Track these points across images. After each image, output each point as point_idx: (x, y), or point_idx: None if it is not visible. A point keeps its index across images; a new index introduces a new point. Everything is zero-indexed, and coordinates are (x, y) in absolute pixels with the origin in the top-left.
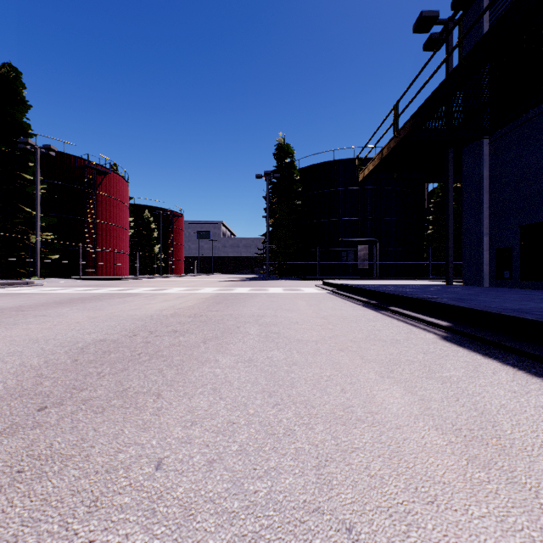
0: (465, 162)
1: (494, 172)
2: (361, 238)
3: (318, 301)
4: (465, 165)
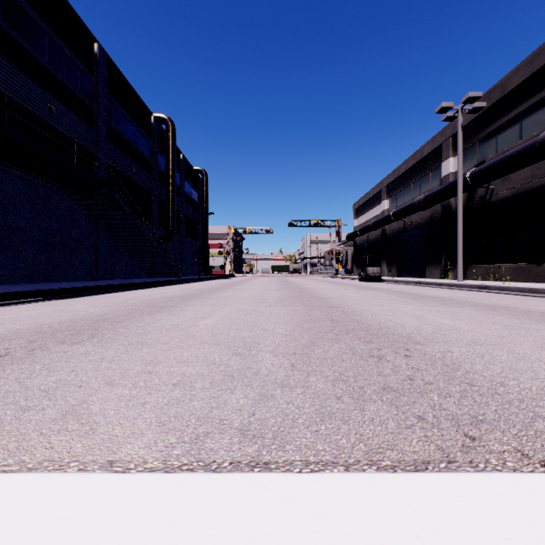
0: None
1: None
2: None
3: None
4: None
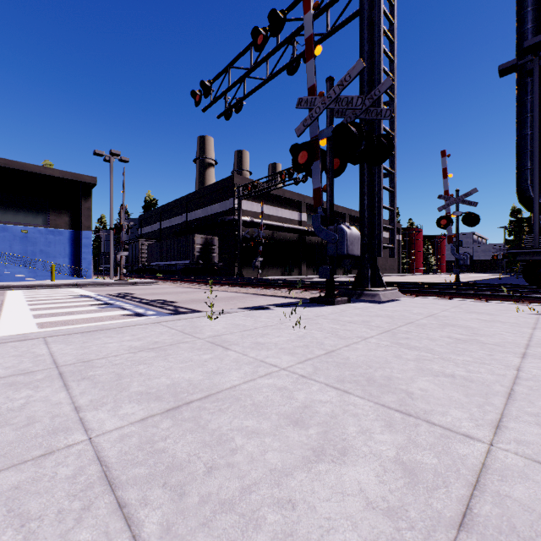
0: None
1: None
2: None
3: None
4: None
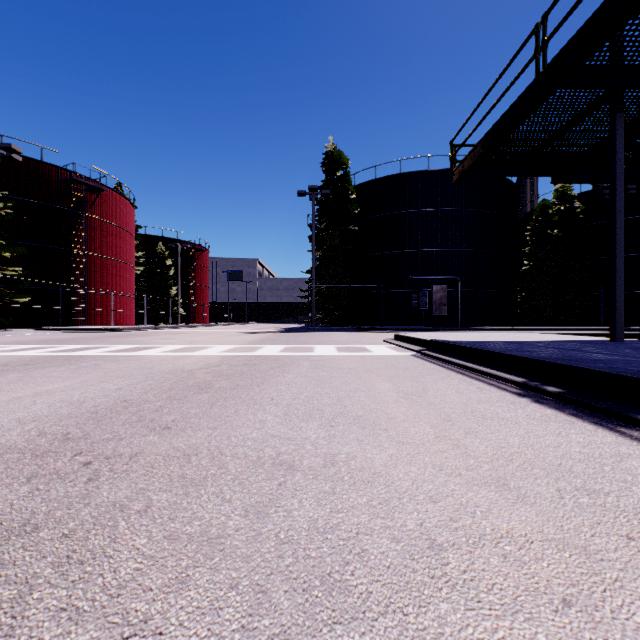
0: None
1: None
2: (438, 276)
3: (416, 381)
4: None
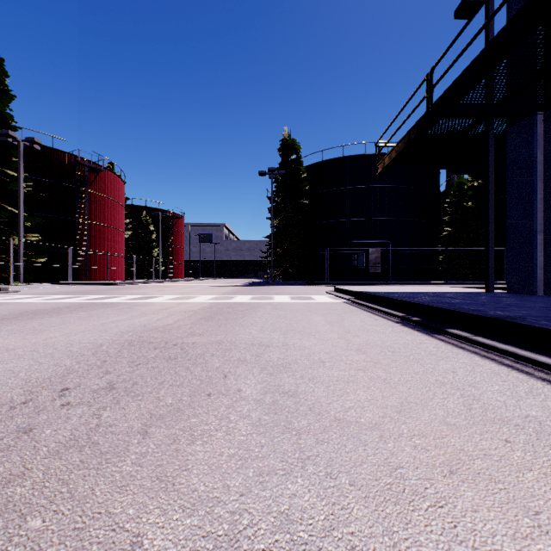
0: (510, 145)
1: (550, 155)
2: (373, 240)
3: (339, 316)
4: (510, 148)
